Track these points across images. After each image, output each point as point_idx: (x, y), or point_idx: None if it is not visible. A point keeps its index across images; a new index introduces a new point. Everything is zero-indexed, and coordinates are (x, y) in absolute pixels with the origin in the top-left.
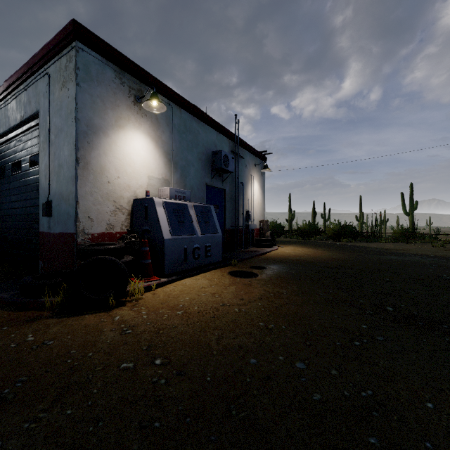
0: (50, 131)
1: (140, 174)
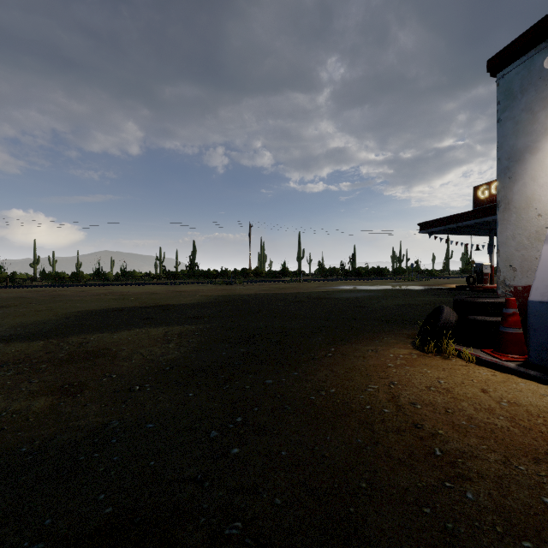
0: None
1: None
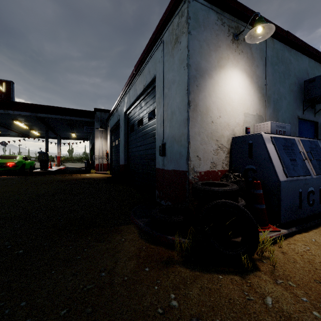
0: (164, 86)
1: (237, 112)
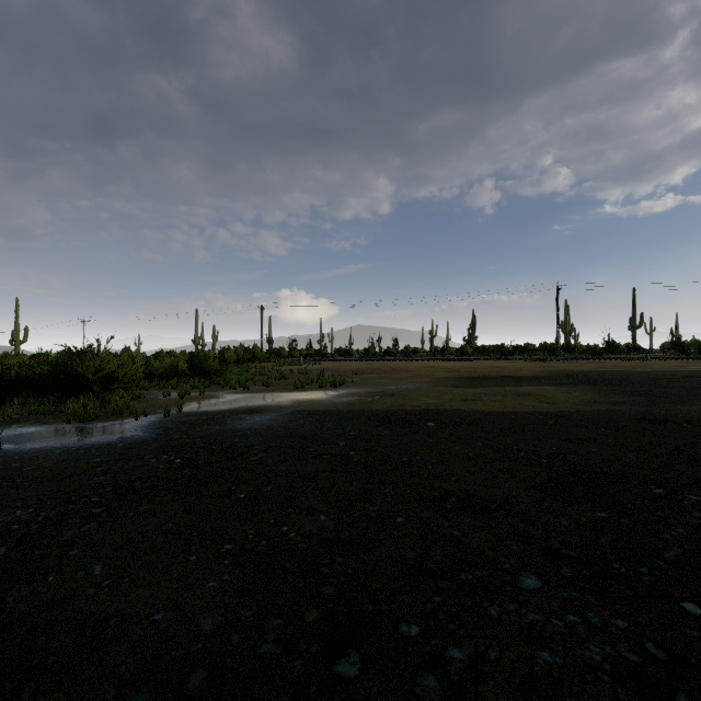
0: None
1: None
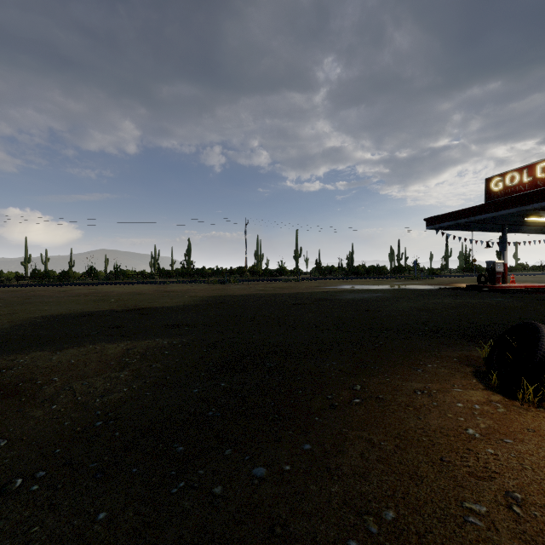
0: None
1: None
